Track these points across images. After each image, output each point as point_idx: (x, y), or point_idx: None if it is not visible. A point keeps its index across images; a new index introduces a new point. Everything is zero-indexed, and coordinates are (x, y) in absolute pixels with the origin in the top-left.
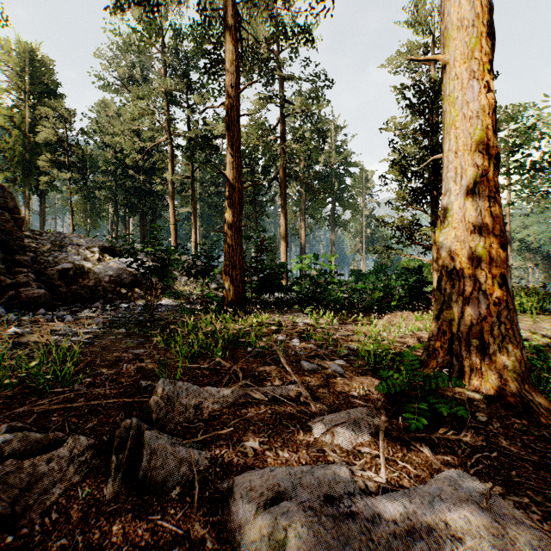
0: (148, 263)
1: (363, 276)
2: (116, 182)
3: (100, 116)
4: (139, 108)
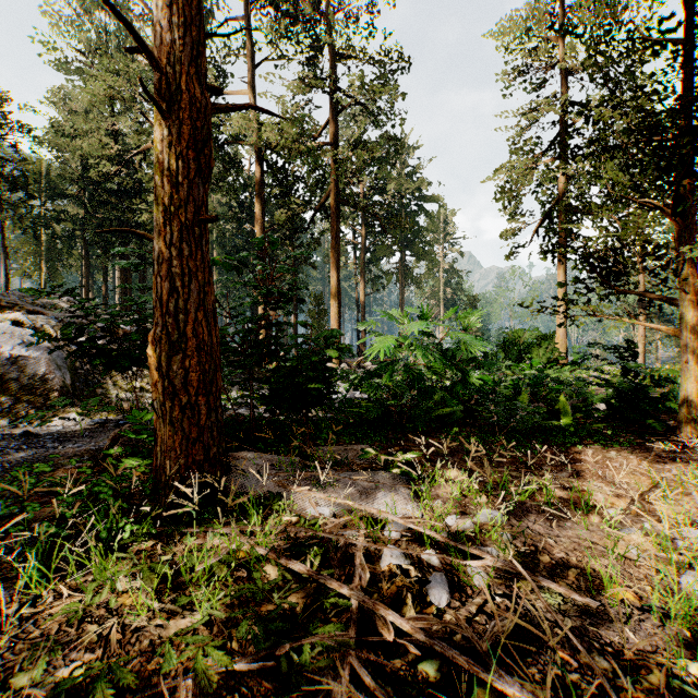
0: (54, 333)
1: (450, 353)
2: (87, 213)
3: (67, 119)
4: (104, 85)
